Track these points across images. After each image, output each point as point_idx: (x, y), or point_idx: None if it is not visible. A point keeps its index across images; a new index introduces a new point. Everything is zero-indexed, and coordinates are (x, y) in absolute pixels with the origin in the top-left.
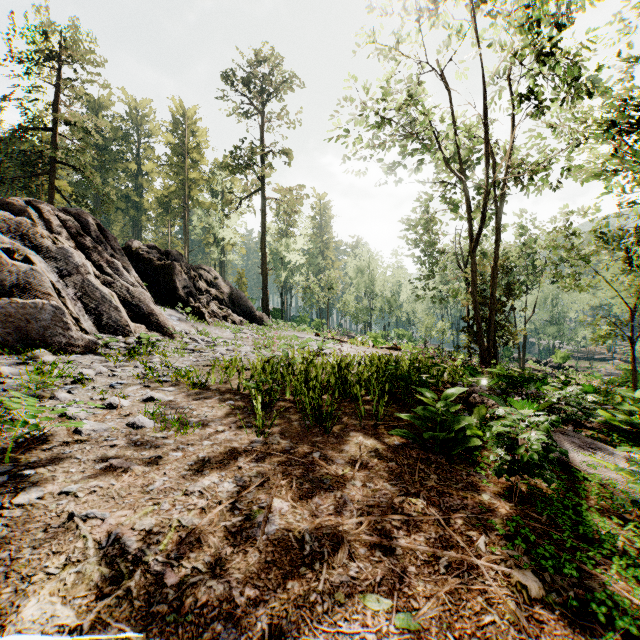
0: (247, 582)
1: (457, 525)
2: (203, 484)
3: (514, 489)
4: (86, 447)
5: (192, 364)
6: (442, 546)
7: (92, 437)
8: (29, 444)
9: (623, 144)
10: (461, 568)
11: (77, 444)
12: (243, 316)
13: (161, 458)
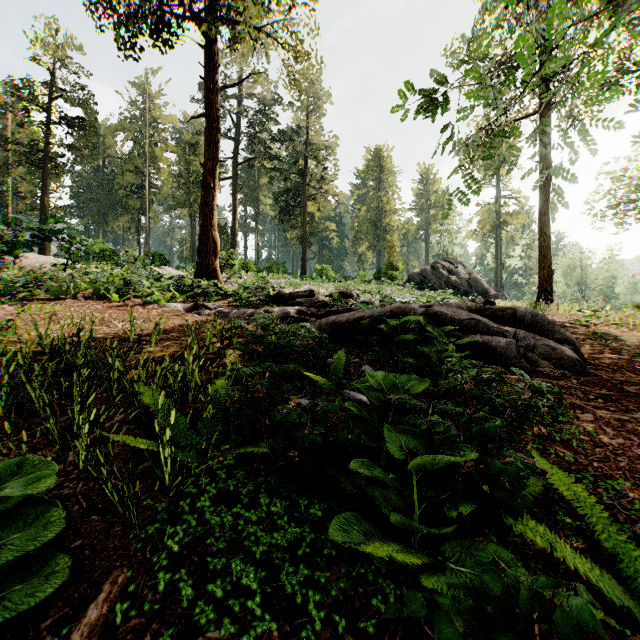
0: None
1: None
2: None
3: None
4: None
5: None
6: None
7: None
8: None
9: None
10: None
11: None
12: None
13: None
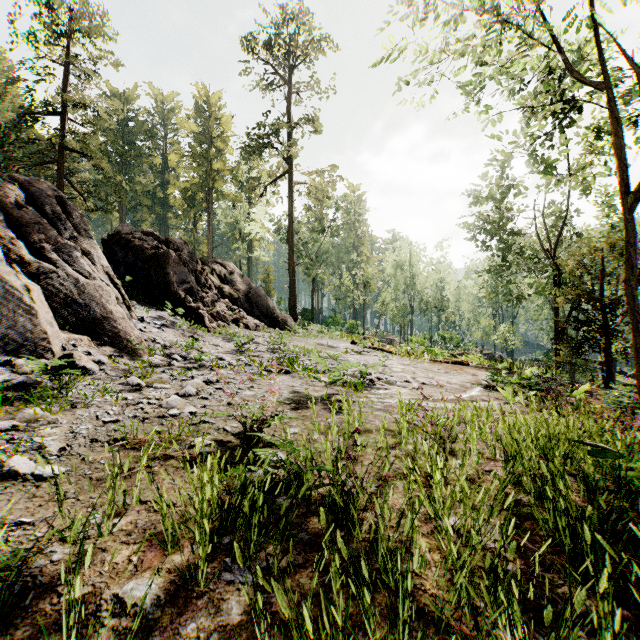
0: None
1: None
2: None
3: None
4: None
5: (88, 435)
6: None
7: None
8: None
9: None
10: None
11: None
12: (262, 318)
13: None
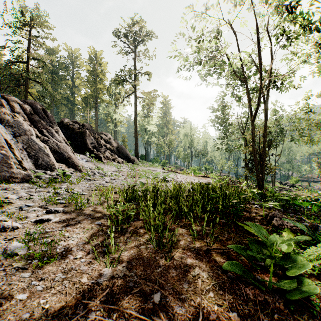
0: None
1: None
2: None
3: None
4: None
5: (86, 189)
6: None
7: None
8: None
9: None
10: None
11: None
12: (124, 159)
13: (0, 306)
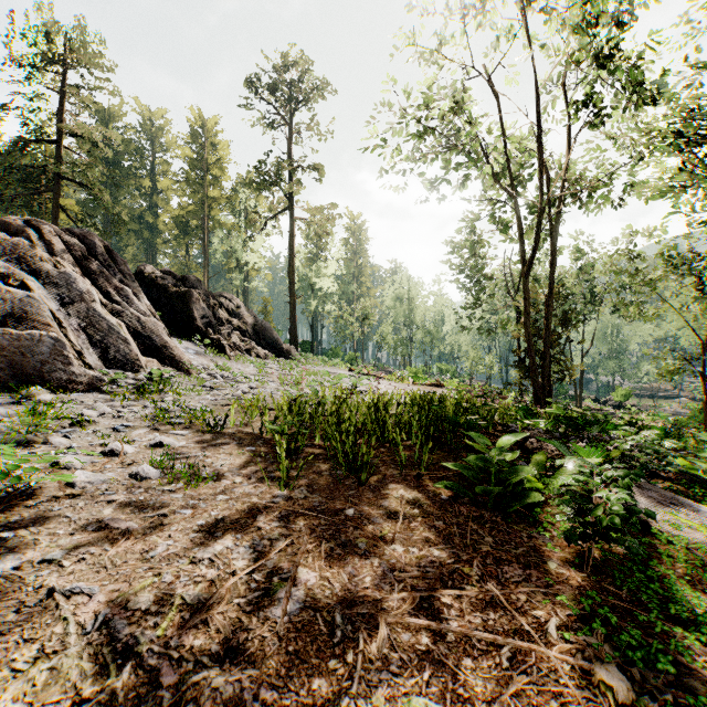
0: (263, 680)
1: (520, 602)
2: (214, 549)
3: (586, 556)
4: (79, 503)
5: (209, 403)
6: (503, 630)
7: (87, 491)
8: (12, 499)
9: (694, 156)
10: (528, 660)
11: (69, 499)
12: (268, 349)
13: (166, 516)
